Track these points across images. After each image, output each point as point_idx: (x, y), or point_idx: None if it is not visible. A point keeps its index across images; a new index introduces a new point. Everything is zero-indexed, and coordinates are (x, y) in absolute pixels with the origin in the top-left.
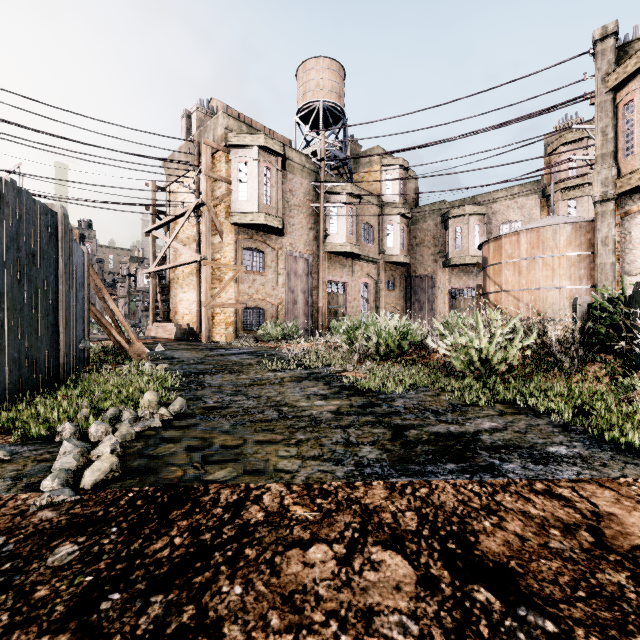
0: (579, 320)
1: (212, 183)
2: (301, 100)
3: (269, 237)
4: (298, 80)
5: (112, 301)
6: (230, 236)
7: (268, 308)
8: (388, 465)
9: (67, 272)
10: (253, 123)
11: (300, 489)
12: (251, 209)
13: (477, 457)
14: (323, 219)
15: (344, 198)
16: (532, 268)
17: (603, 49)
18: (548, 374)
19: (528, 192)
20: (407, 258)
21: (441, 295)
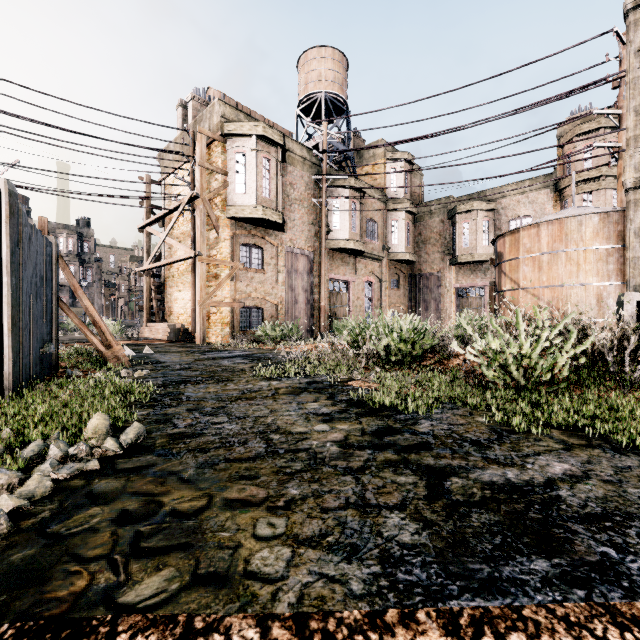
0: (632, 320)
1: (208, 175)
2: (302, 91)
3: (268, 232)
4: (299, 71)
5: (86, 299)
6: (226, 231)
7: (267, 307)
8: (435, 561)
9: (14, 262)
10: (252, 114)
11: (285, 635)
12: (249, 202)
13: (575, 540)
14: (325, 214)
15: (347, 192)
16: (554, 263)
17: (636, 19)
18: (602, 386)
19: (540, 186)
20: (412, 256)
21: (448, 294)
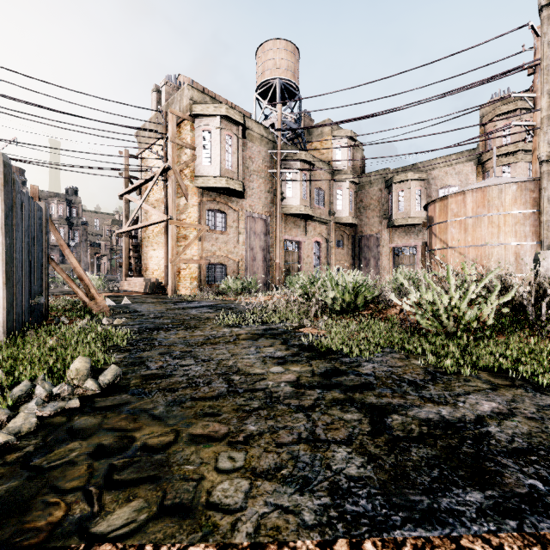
0: (547, 275)
1: (178, 150)
2: (260, 78)
3: (230, 199)
4: (257, 60)
5: (72, 256)
6: (194, 198)
7: (230, 264)
8: (379, 493)
9: (8, 224)
10: (216, 97)
11: None
12: (214, 173)
13: (505, 473)
14: (280, 184)
15: (299, 165)
16: (478, 226)
17: (549, 14)
18: (522, 333)
19: (465, 159)
20: (355, 219)
21: (385, 253)
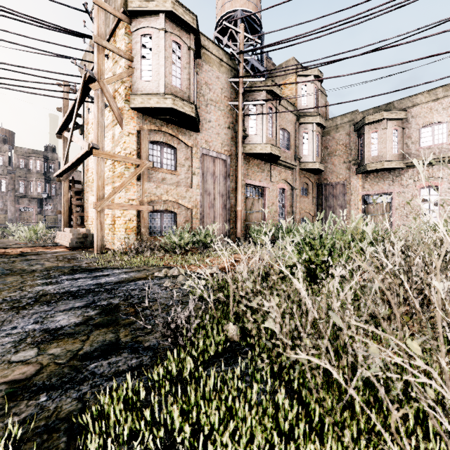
0: None
1: (113, 65)
2: (219, 13)
3: (181, 131)
4: None
5: None
6: (131, 124)
7: (180, 211)
8: None
9: None
10: None
11: None
12: (156, 90)
13: None
14: (242, 117)
15: (264, 96)
16: None
17: None
18: None
19: None
20: (321, 165)
21: (354, 201)
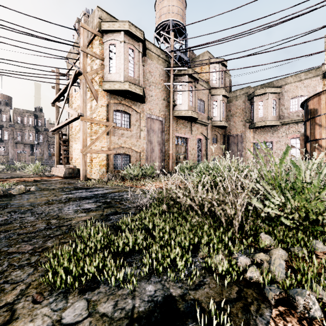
0: None
1: (91, 62)
2: (158, 21)
3: (134, 103)
4: (156, 9)
5: None
6: (103, 100)
7: (133, 154)
8: None
9: None
10: None
11: None
12: (119, 79)
13: None
14: (172, 93)
15: (187, 79)
16: None
17: None
18: None
19: (312, 75)
20: (226, 123)
21: (248, 147)
